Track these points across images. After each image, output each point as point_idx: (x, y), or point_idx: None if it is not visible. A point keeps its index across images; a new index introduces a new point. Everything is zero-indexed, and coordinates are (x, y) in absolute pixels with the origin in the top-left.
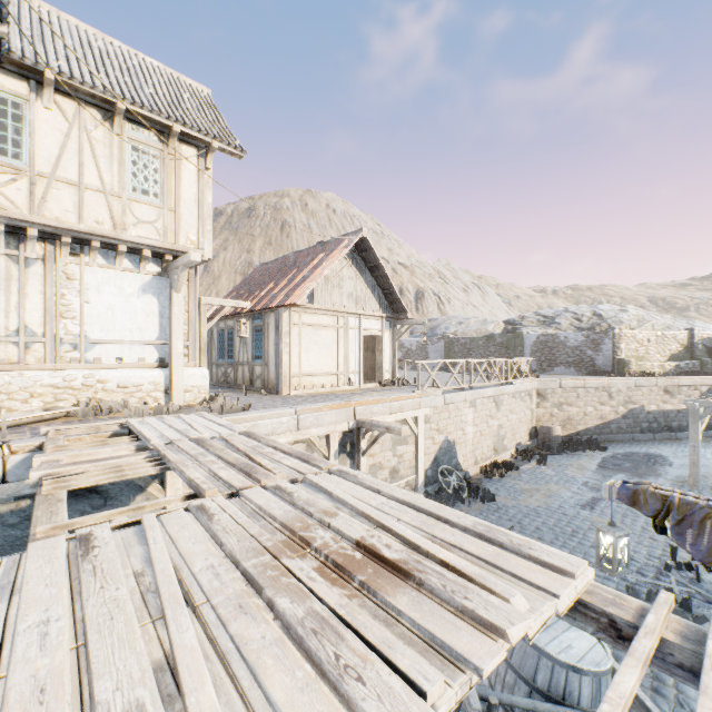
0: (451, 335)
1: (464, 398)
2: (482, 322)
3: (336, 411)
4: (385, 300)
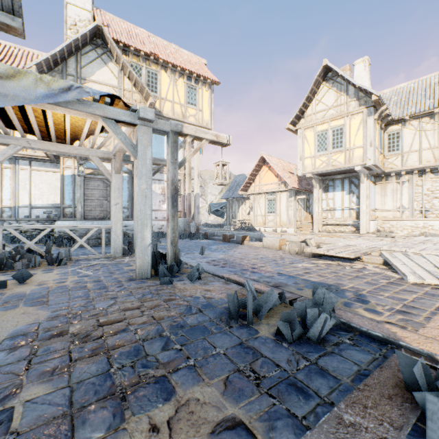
0: None
1: None
2: None
3: None
4: None
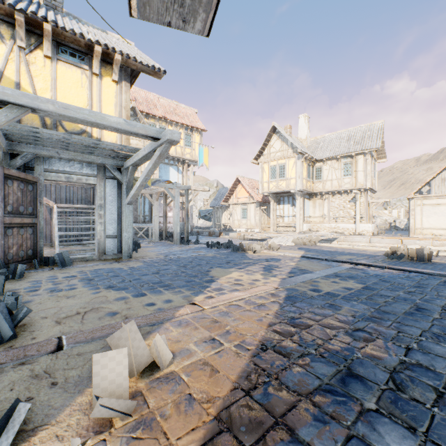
0: None
1: None
2: None
3: (389, 239)
4: None
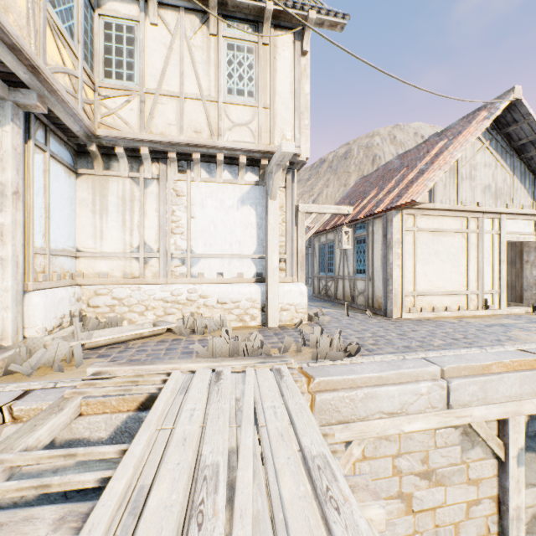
0: None
1: None
2: None
3: (519, 374)
4: None
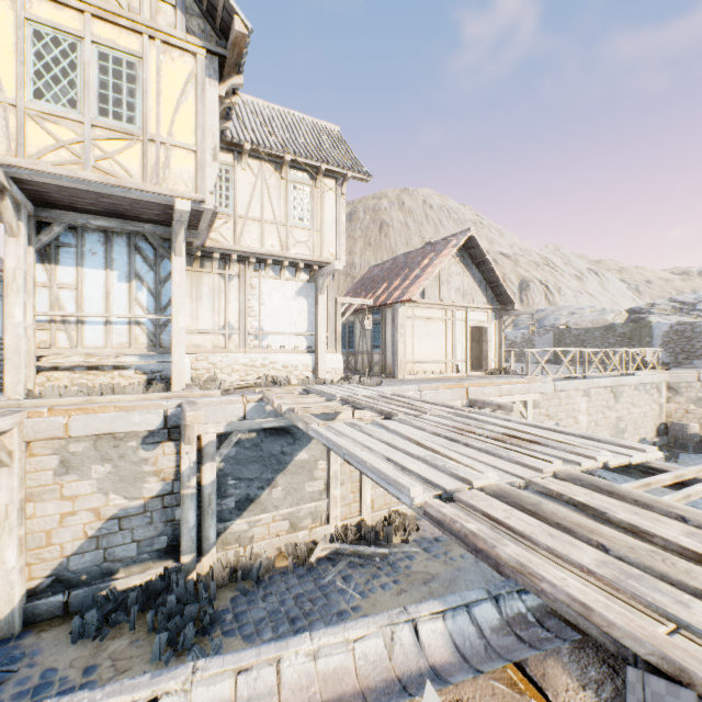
0: (561, 326)
1: (576, 387)
2: (599, 311)
3: (451, 390)
4: (491, 293)
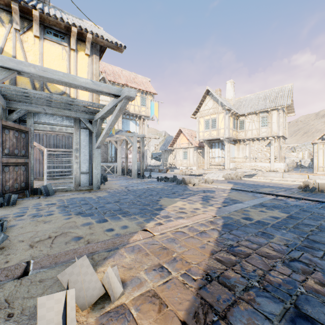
0: None
1: None
2: None
3: (298, 175)
4: None
